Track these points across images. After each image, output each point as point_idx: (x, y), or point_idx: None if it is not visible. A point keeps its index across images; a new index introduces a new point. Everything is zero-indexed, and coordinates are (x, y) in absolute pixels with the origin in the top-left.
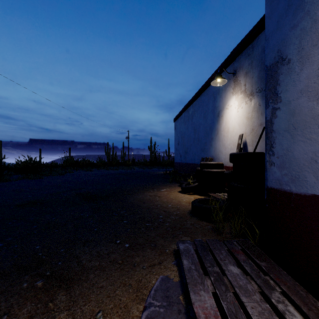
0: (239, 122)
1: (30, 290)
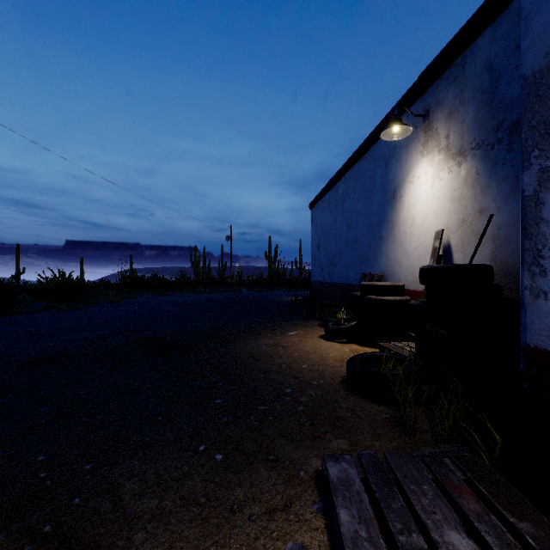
0: (434, 207)
1: None
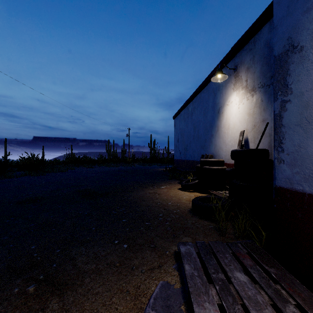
0: (240, 118)
1: (20, 296)
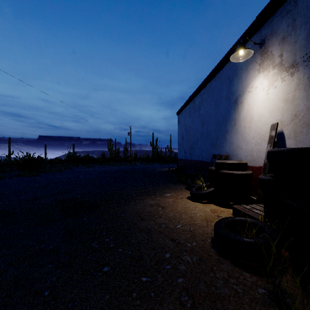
0: (269, 107)
1: None
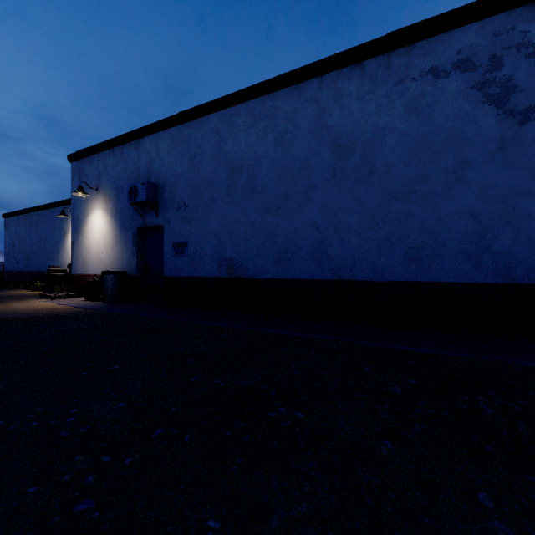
0: None
1: None
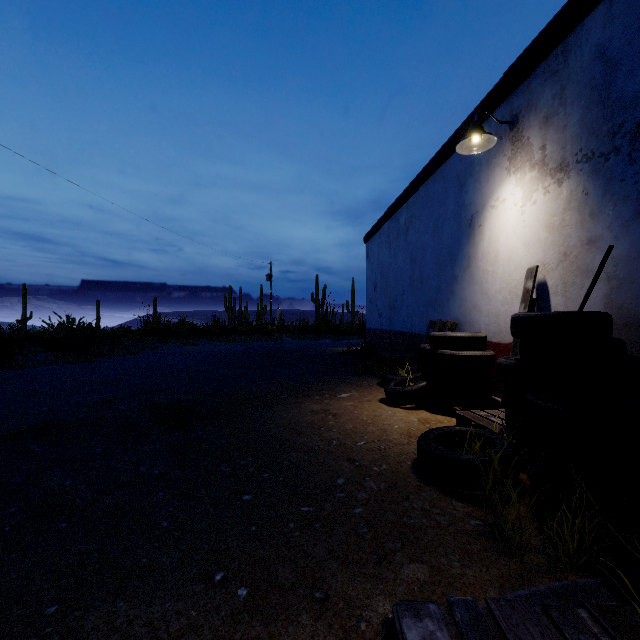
0: (525, 238)
1: None
